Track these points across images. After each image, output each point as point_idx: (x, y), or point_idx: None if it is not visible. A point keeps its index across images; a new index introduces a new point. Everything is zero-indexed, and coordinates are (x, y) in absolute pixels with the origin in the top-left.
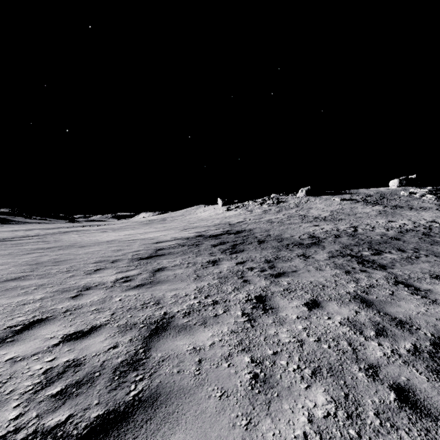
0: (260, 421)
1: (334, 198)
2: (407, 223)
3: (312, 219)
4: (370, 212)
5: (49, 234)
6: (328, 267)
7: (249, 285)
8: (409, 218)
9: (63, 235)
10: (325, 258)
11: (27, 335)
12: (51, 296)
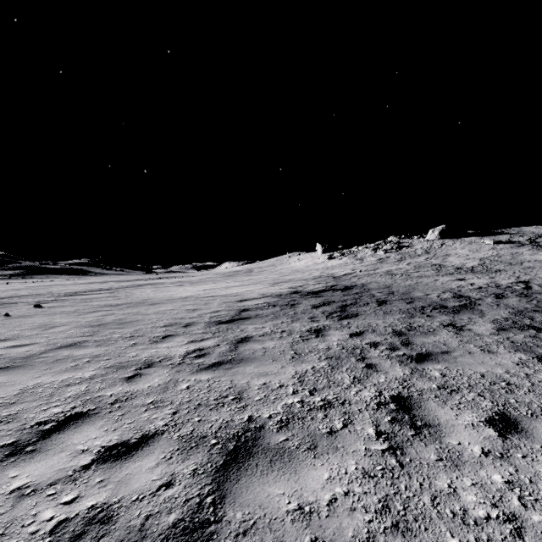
0: None
1: (483, 240)
2: None
3: (452, 270)
4: None
5: (123, 287)
6: (502, 347)
7: (377, 374)
8: None
9: (136, 289)
10: (491, 332)
11: (54, 443)
12: (103, 375)
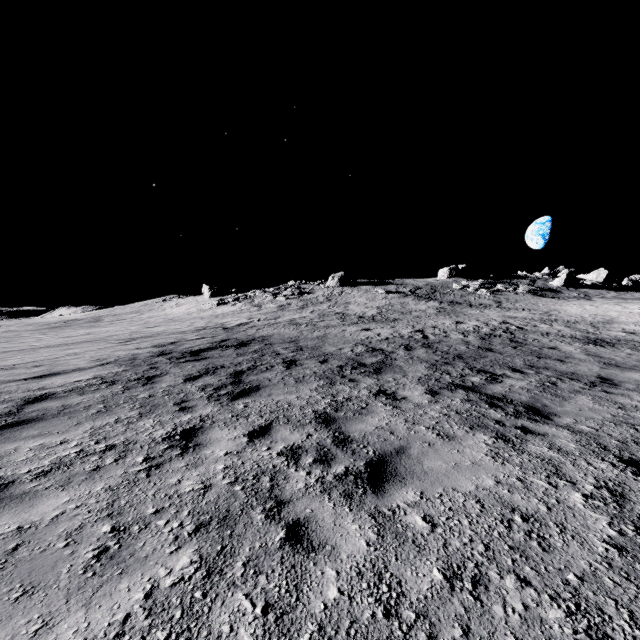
0: None
1: (377, 289)
2: (480, 325)
3: (357, 319)
4: (427, 310)
5: None
6: (455, 424)
7: (318, 567)
8: (476, 318)
9: None
10: (428, 399)
11: None
12: None
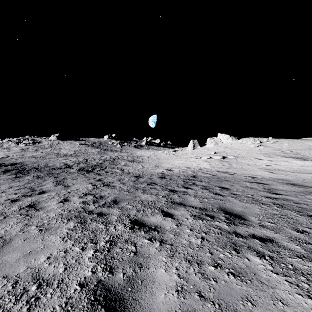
0: (69, 187)
1: (76, 143)
2: (108, 157)
3: (63, 155)
4: (94, 152)
5: None
6: (76, 173)
7: (49, 180)
8: (109, 155)
9: None
10: (74, 171)
11: None
12: None
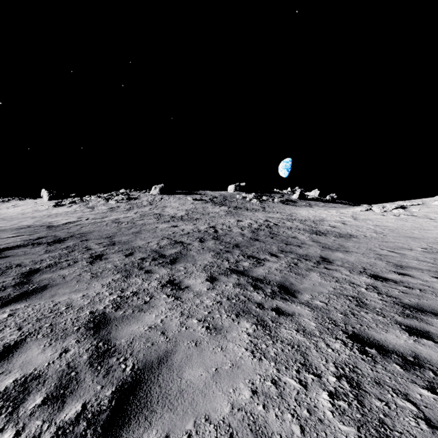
0: None
1: (187, 197)
2: (252, 223)
3: (169, 219)
4: (220, 212)
5: None
6: (224, 312)
7: None
8: (250, 217)
9: None
10: (207, 286)
11: None
12: None
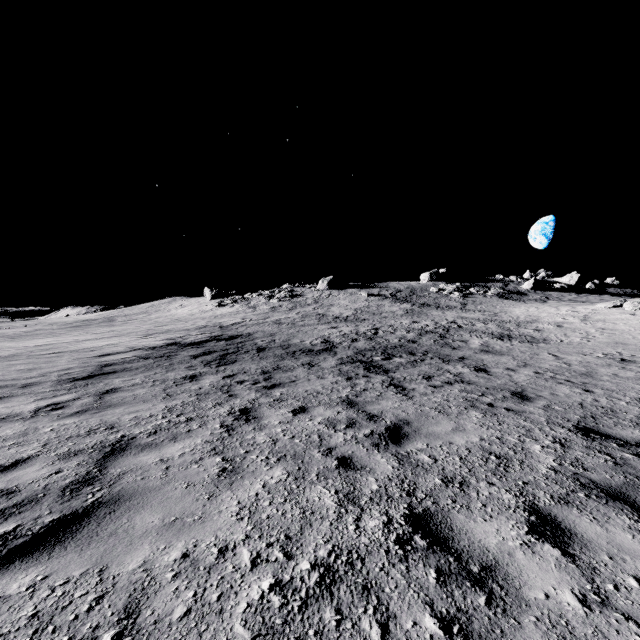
0: (221, 494)
1: (361, 292)
2: (429, 324)
3: (331, 320)
4: (397, 311)
5: None
6: (332, 374)
7: (235, 399)
8: (433, 318)
9: None
10: (332, 366)
11: None
12: None
